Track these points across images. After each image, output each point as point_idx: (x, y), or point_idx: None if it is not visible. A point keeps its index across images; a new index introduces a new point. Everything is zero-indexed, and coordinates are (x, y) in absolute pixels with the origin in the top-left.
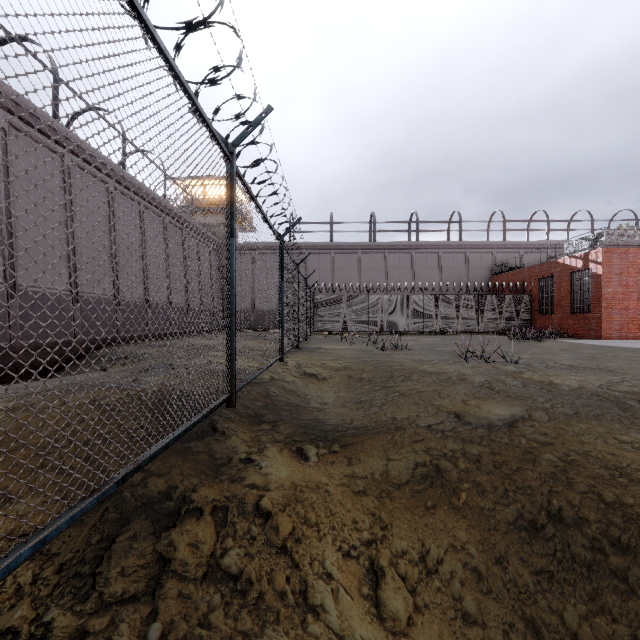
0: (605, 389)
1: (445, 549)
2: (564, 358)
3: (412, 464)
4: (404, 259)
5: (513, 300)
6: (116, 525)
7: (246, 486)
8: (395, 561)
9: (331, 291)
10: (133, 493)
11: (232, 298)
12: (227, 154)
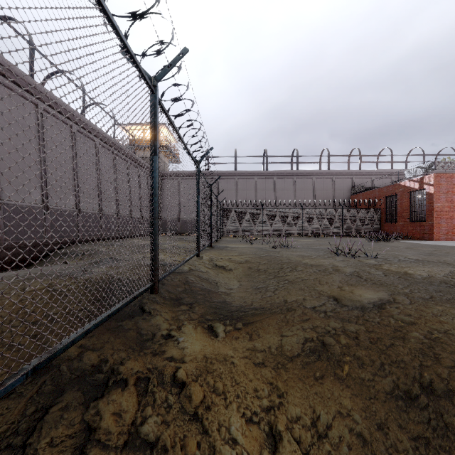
0: (450, 278)
1: (333, 416)
2: (410, 254)
3: (302, 340)
4: (288, 183)
5: (367, 212)
6: (51, 397)
7: (165, 359)
8: (290, 426)
9: (235, 206)
10: (69, 367)
11: (155, 204)
12: (150, 86)
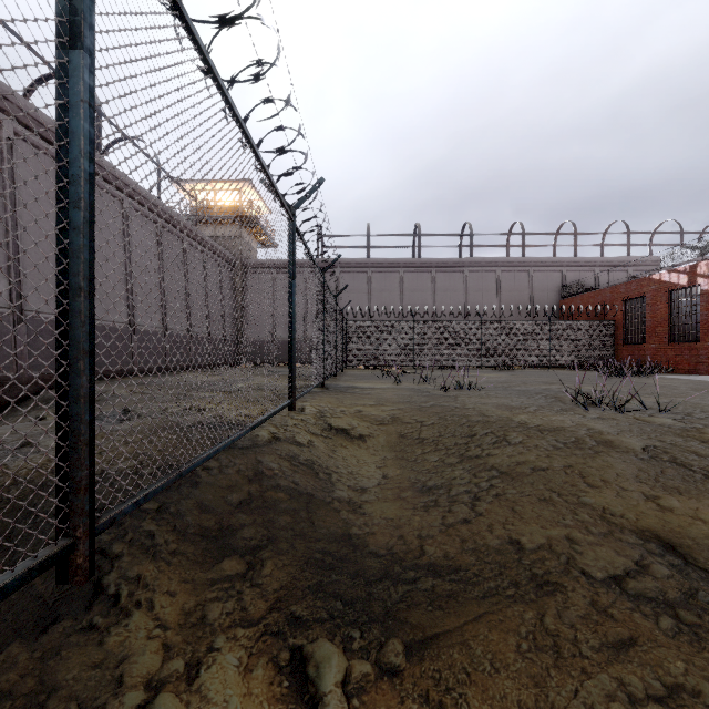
0: None
1: None
2: None
3: None
4: (455, 279)
5: (592, 327)
6: None
7: None
8: None
9: (367, 317)
10: None
11: (75, 238)
12: None
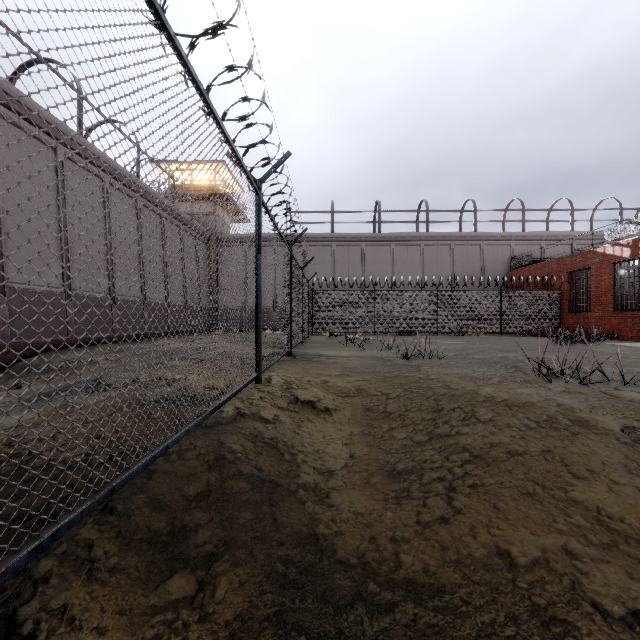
0: None
1: None
2: None
3: None
4: (413, 252)
5: (540, 296)
6: None
7: None
8: None
9: (332, 287)
10: None
11: None
12: None
